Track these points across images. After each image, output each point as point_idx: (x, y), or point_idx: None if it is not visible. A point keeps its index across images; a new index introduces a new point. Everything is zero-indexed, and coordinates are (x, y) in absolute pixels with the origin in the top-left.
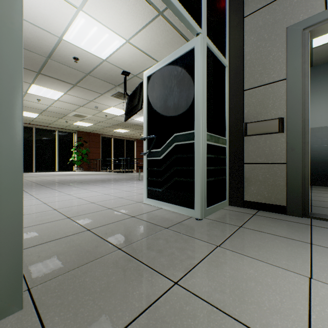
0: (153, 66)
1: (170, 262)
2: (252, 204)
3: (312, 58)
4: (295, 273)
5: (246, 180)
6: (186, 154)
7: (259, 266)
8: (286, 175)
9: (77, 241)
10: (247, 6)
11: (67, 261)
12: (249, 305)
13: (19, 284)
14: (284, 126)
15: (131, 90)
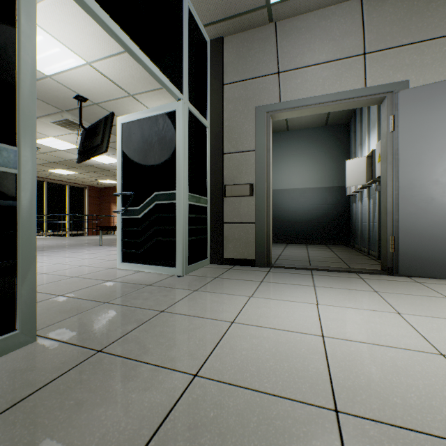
0: (130, 115)
1: (156, 303)
2: (230, 260)
3: (288, 124)
4: (243, 296)
5: (225, 238)
6: (168, 213)
7: (222, 296)
8: (255, 232)
9: (54, 304)
10: (226, 75)
11: (54, 316)
12: (210, 311)
13: (35, 320)
14: (254, 191)
15: (88, 120)
